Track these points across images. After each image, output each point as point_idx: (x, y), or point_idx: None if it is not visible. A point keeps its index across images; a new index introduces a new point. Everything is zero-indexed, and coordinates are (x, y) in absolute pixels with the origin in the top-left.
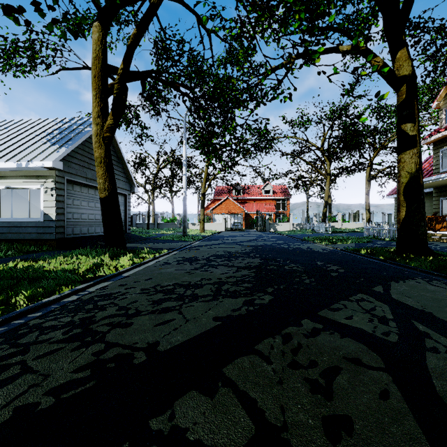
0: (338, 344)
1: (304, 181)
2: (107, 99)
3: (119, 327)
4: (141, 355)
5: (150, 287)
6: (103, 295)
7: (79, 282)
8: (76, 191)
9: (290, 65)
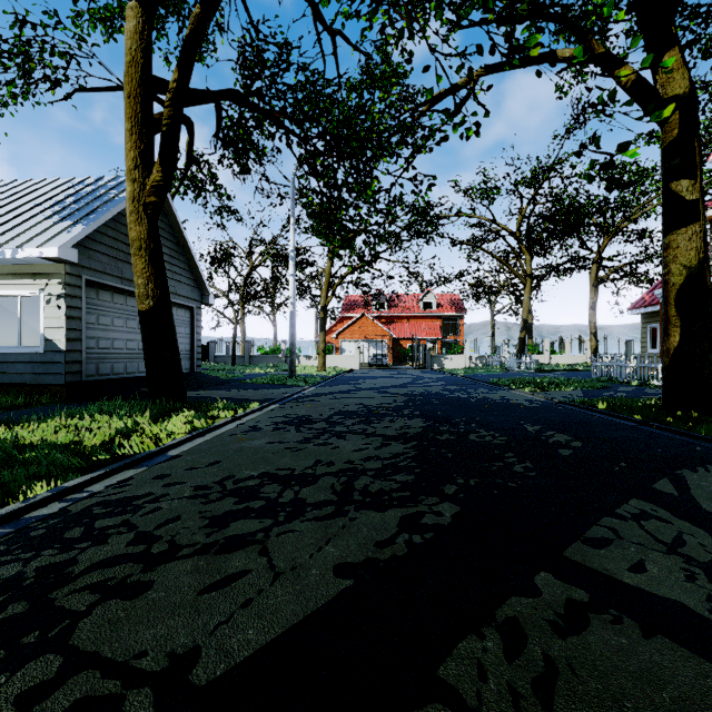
0: (646, 662)
1: (489, 288)
2: (151, 137)
3: (118, 596)
4: (142, 705)
5: (213, 482)
6: (115, 501)
7: (79, 470)
8: (104, 301)
9: (470, 86)
